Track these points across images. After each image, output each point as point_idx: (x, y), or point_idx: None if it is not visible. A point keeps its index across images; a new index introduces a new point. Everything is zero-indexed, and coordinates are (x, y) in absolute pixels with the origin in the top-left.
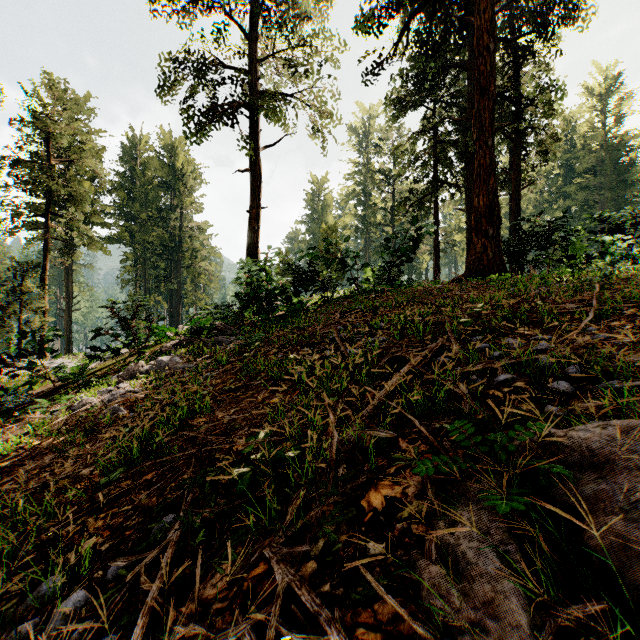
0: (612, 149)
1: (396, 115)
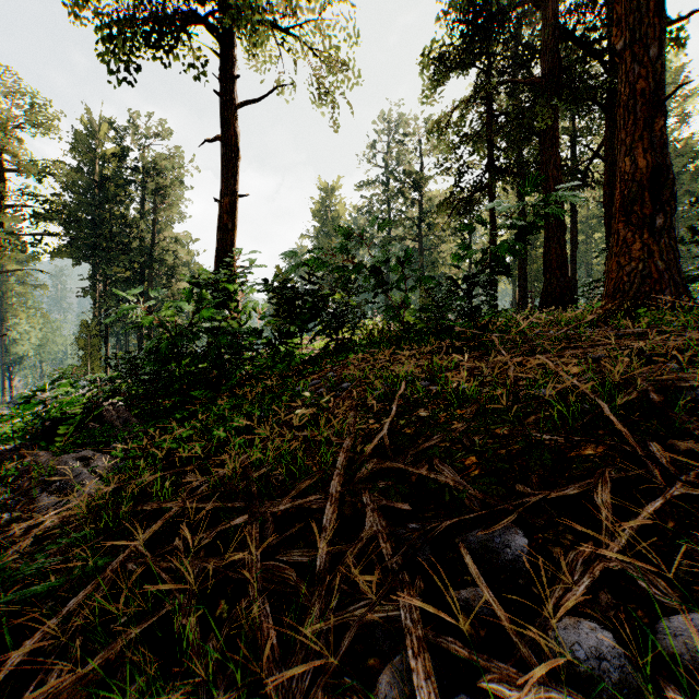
0: (675, 155)
1: (437, 75)
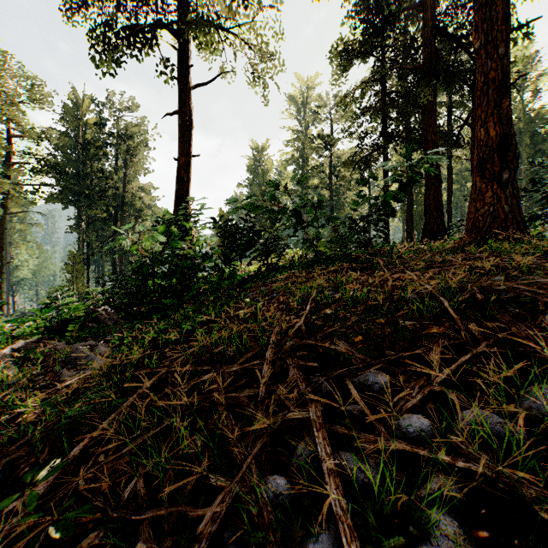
0: (530, 121)
1: (343, 63)
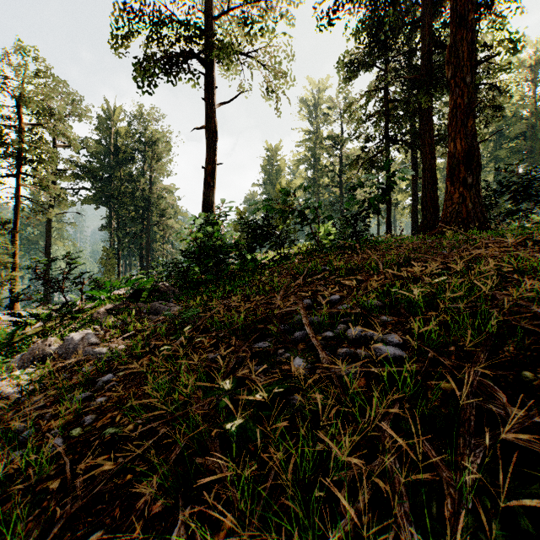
0: None
1: (349, 75)
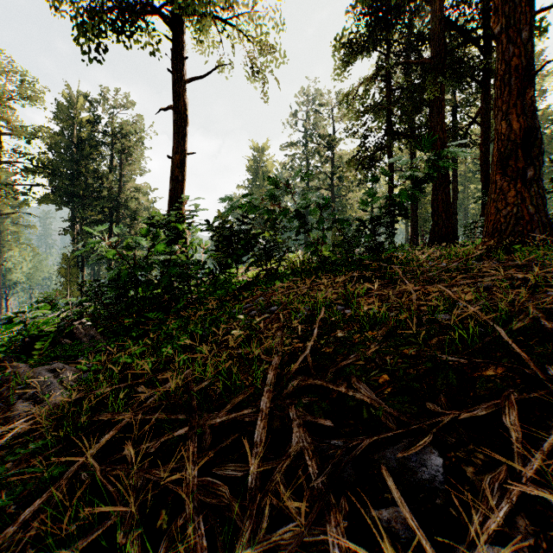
0: None
1: (347, 58)
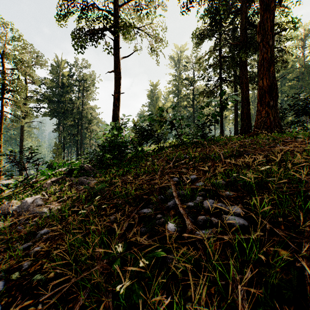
0: (308, 67)
1: (198, 42)
